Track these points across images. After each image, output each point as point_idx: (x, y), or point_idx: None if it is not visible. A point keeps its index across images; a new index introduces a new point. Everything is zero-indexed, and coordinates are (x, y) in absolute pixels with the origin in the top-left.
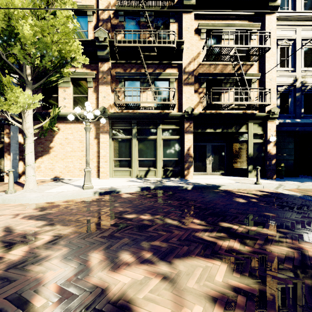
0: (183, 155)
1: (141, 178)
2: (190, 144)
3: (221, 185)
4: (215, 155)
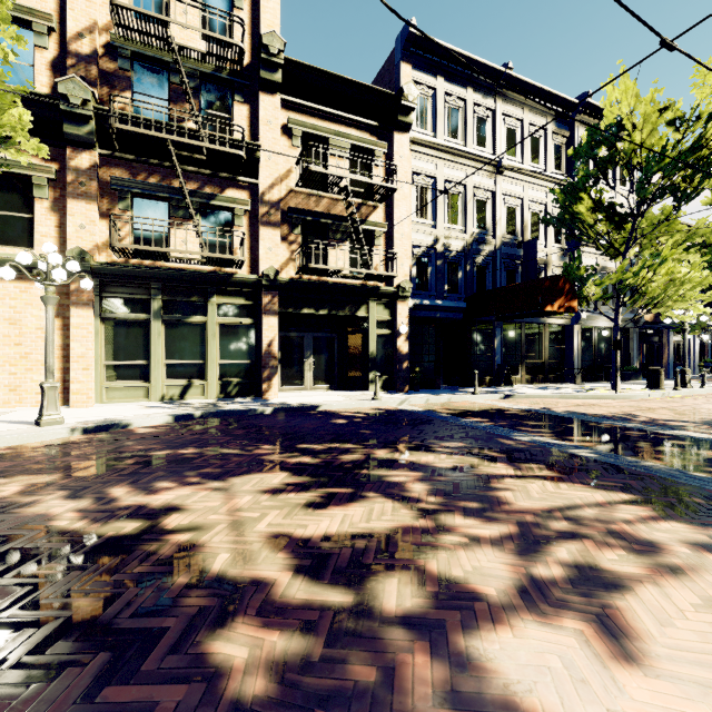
0: (260, 355)
1: (173, 402)
2: (273, 334)
3: (322, 403)
4: (320, 354)
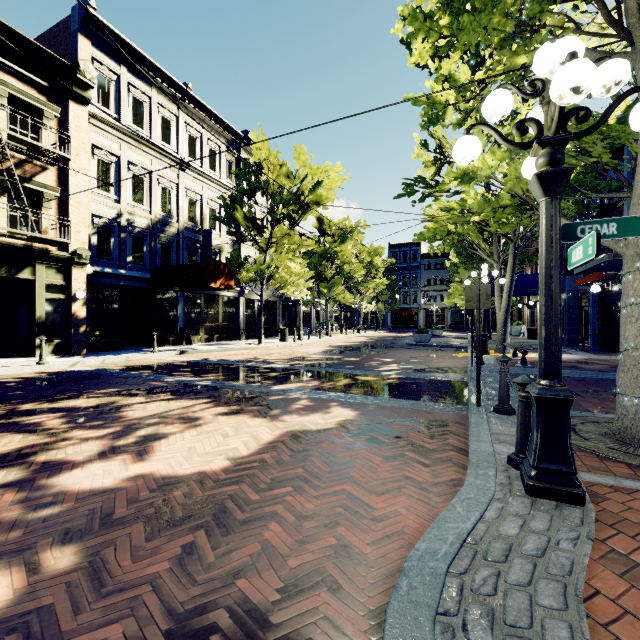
0: None
1: None
2: None
3: None
4: None
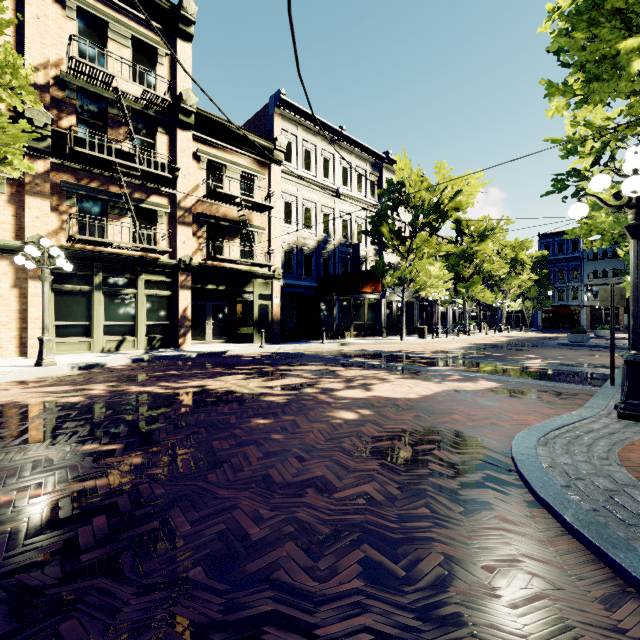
0: (177, 318)
1: (111, 352)
2: (187, 303)
3: (228, 350)
4: (217, 318)
